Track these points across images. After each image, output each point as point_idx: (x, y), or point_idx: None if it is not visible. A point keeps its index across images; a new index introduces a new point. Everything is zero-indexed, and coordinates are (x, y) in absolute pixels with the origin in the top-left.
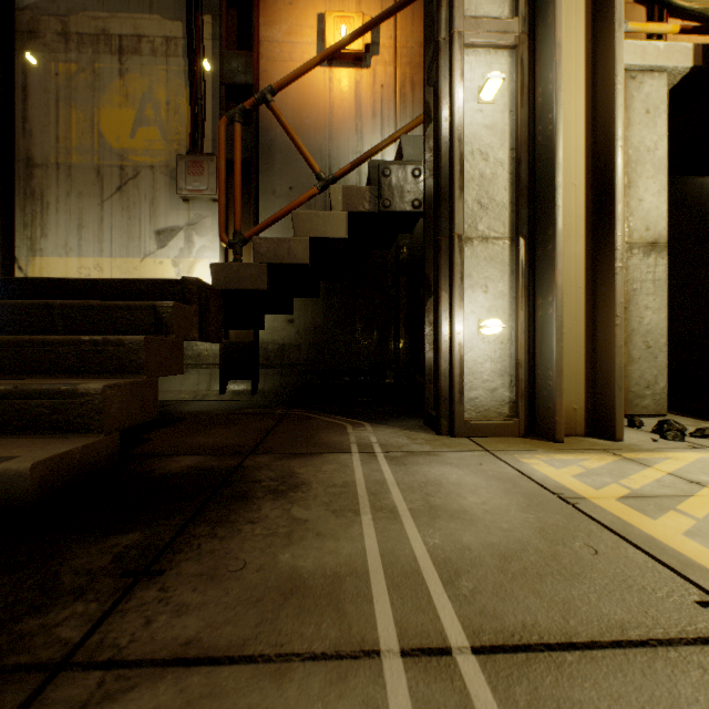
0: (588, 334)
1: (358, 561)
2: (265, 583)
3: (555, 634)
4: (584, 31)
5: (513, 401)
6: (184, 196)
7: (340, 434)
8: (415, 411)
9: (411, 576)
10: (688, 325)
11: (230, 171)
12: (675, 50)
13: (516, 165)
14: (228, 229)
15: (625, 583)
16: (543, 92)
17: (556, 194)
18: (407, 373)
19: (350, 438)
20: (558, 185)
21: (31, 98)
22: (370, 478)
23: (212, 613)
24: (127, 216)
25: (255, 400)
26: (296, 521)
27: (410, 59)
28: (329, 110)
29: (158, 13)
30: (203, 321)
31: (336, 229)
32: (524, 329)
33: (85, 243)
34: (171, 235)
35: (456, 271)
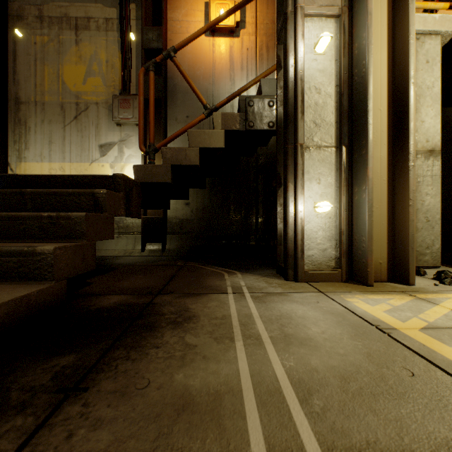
0: (389, 211)
1: (234, 380)
2: (163, 400)
3: (394, 451)
4: (386, 4)
5: (337, 257)
6: (117, 122)
7: (220, 280)
8: (270, 263)
9: (274, 395)
10: (451, 206)
11: (148, 105)
12: (446, 19)
13: (340, 96)
14: (146, 144)
15: (441, 402)
16: (358, 46)
17: (368, 115)
18: (263, 238)
19: (227, 282)
20: (370, 109)
21: (18, 58)
22: (241, 312)
23: (120, 427)
24: (81, 135)
25: (164, 256)
26: (188, 346)
27: (266, 31)
28: (212, 65)
29: (101, 3)
30: (127, 203)
31: (217, 142)
32: (345, 208)
33: (54, 153)
34: (109, 148)
35: (299, 169)
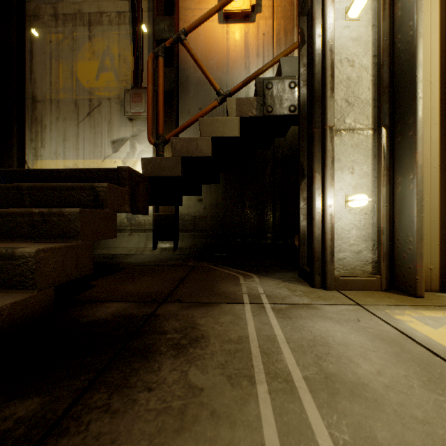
0: (442, 206)
1: None
2: None
3: None
4: None
5: (375, 261)
6: (129, 117)
7: (234, 285)
8: (290, 265)
9: None
10: None
11: None
12: None
13: (378, 68)
14: None
15: None
16: (403, 6)
17: (417, 88)
18: (281, 236)
19: (242, 288)
20: (419, 80)
21: (35, 58)
22: (261, 332)
23: None
24: (94, 132)
25: (175, 254)
26: (191, 389)
27: (283, 13)
28: (226, 53)
29: None
30: (133, 199)
31: (231, 130)
32: (385, 202)
33: (68, 150)
34: (121, 143)
35: (328, 156)
